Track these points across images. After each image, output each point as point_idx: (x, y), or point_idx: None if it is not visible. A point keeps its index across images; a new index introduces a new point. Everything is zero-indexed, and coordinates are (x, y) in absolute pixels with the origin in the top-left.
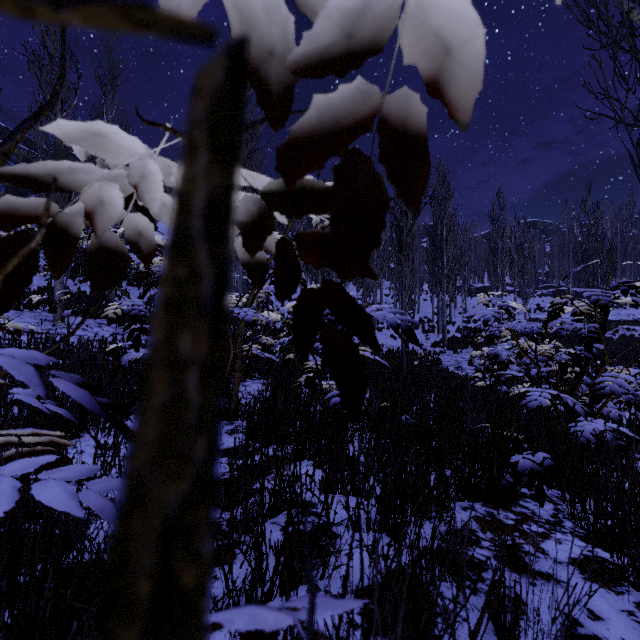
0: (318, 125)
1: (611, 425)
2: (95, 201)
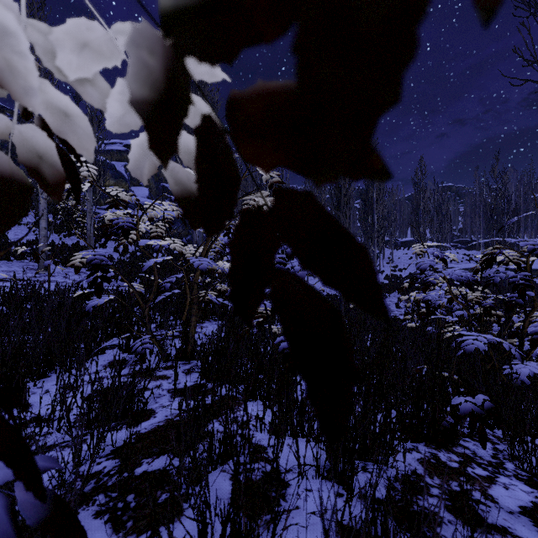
0: None
1: None
2: None
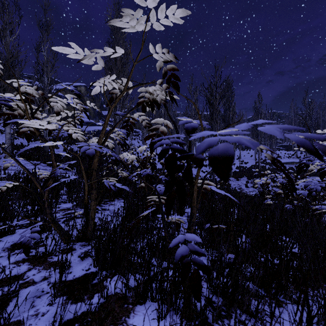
0: None
1: None
2: None
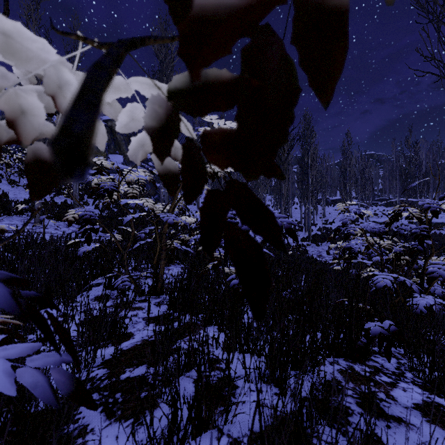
0: None
1: (438, 300)
2: (15, 110)
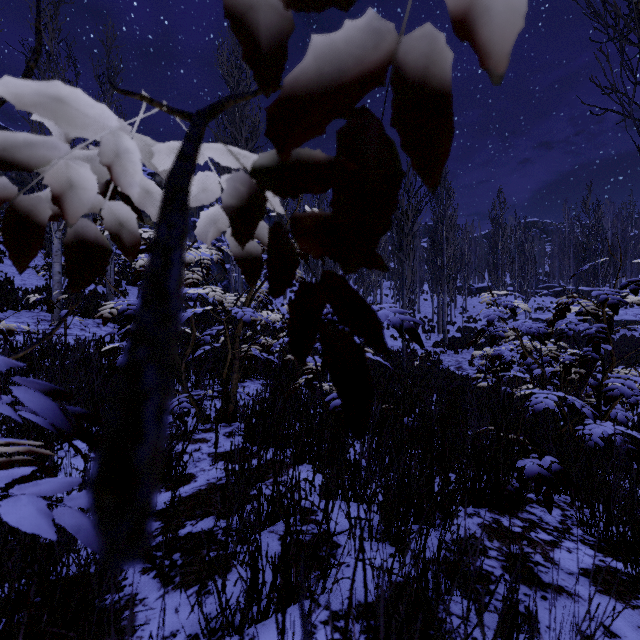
0: (317, 78)
1: (620, 428)
2: (63, 183)
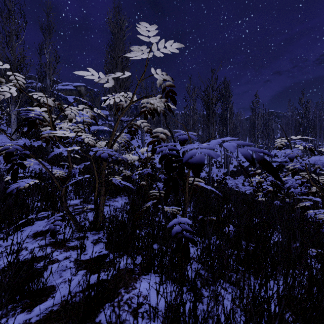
0: None
1: None
2: None
